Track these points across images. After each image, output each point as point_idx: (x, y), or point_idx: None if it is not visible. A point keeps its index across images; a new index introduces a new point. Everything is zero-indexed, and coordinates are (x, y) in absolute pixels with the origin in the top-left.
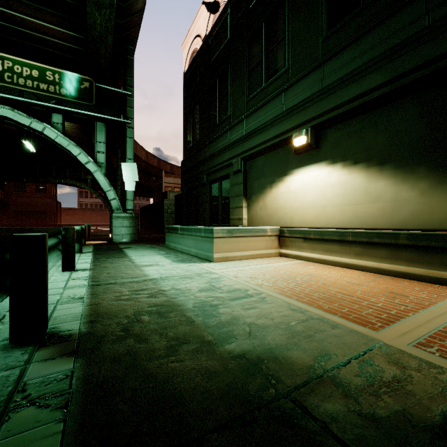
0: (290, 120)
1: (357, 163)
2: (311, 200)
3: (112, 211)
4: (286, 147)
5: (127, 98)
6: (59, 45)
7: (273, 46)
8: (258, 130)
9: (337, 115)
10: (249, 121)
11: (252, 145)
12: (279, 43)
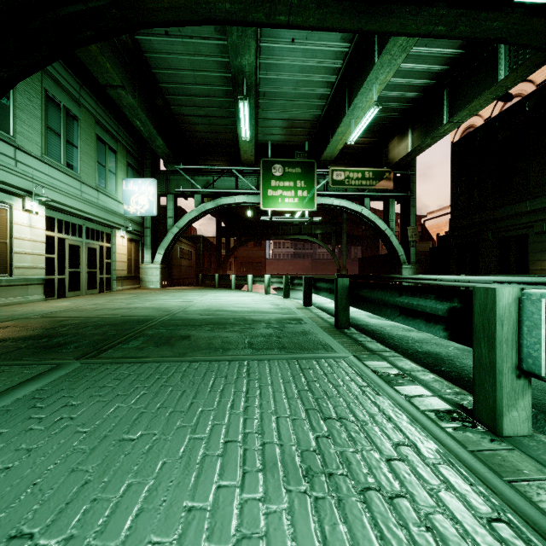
0: None
1: None
2: None
3: (395, 263)
4: None
5: (410, 177)
6: (357, 147)
7: None
8: None
9: None
10: None
11: None
12: None
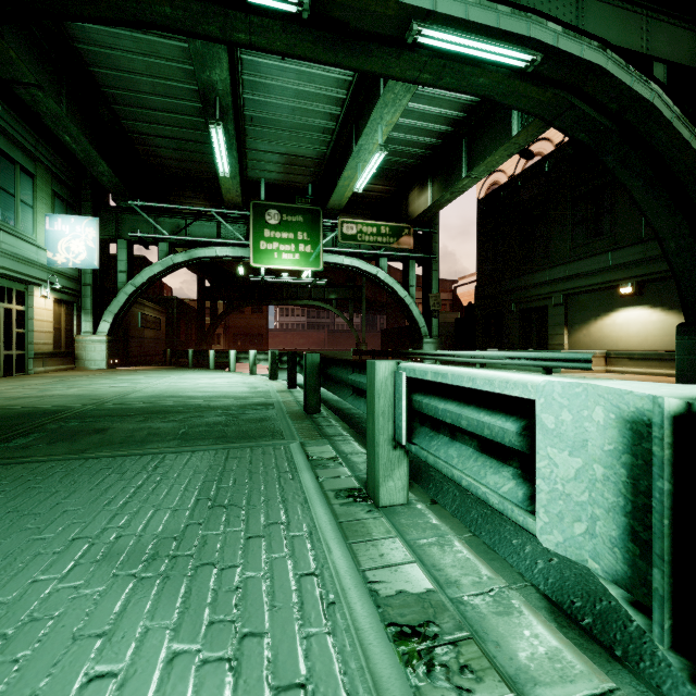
0: (616, 273)
1: (672, 309)
2: (635, 331)
3: (416, 337)
4: (611, 290)
5: (432, 236)
6: (373, 196)
7: (599, 213)
8: (584, 275)
9: (657, 278)
10: (573, 266)
11: (576, 286)
12: (605, 213)
